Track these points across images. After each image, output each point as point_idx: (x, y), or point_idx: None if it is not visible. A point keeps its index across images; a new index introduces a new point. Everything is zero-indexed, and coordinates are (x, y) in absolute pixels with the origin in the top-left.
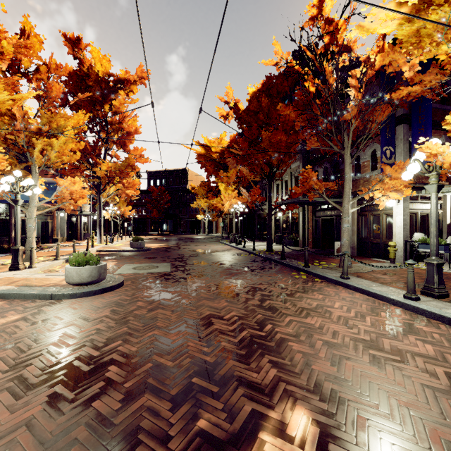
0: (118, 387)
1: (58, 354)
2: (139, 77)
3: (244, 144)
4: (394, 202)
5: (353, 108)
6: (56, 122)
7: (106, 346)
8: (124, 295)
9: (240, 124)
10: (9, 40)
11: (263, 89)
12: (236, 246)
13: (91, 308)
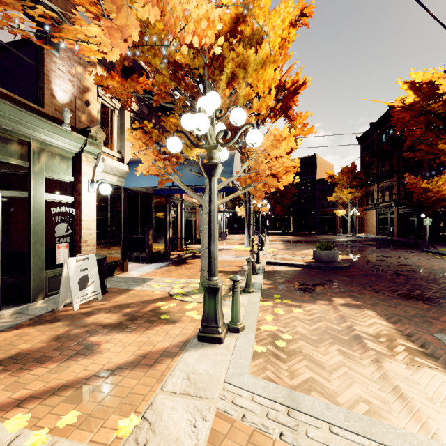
0: None
1: None
2: (299, 17)
3: None
4: None
5: None
6: (251, 21)
7: None
8: None
9: None
10: None
11: None
12: None
13: None
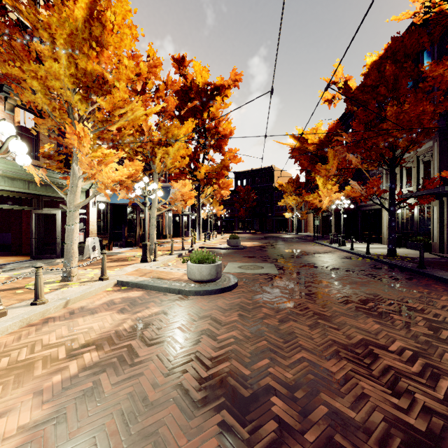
0: (297, 437)
1: (207, 363)
2: (233, 81)
3: (358, 127)
4: None
5: None
6: (171, 132)
7: (253, 363)
8: (243, 298)
9: (351, 105)
10: (144, 62)
11: (388, 55)
12: (339, 247)
13: (217, 309)
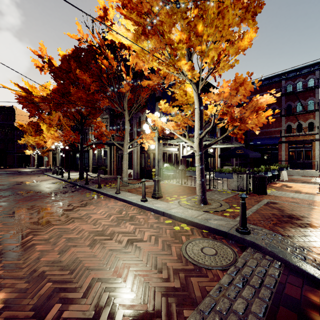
0: None
1: None
2: None
3: (56, 94)
4: (154, 146)
5: (126, 86)
6: None
7: None
8: None
9: (54, 77)
10: None
11: (73, 55)
12: (56, 176)
13: None
